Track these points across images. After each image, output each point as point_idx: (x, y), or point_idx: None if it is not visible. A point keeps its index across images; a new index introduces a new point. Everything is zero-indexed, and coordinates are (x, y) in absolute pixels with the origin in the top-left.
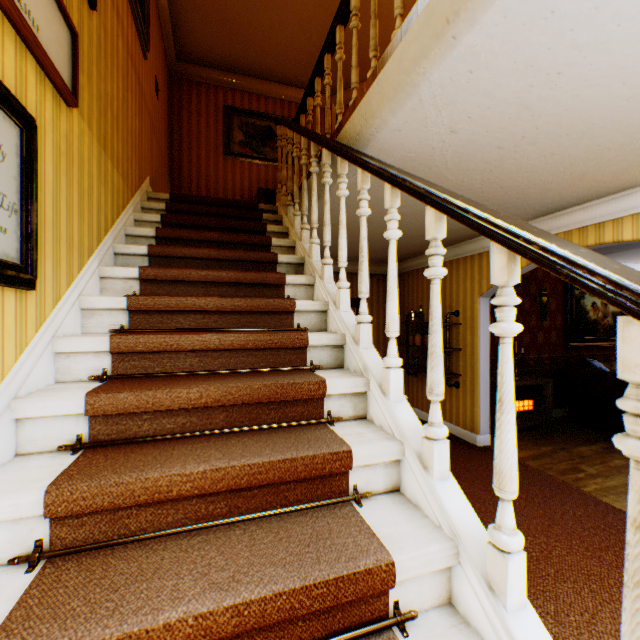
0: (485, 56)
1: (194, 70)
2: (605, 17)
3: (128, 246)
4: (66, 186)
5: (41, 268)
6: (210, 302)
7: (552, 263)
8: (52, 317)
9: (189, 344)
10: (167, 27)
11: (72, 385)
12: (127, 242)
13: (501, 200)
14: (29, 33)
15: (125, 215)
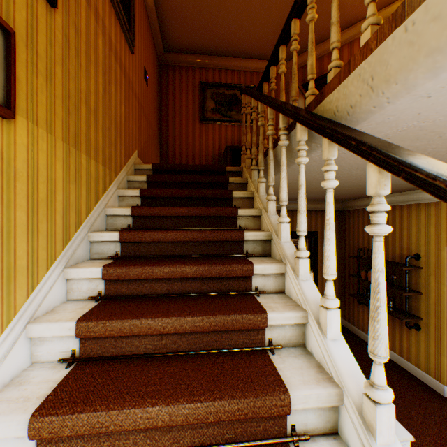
0: None
1: (177, 57)
2: None
3: (101, 234)
4: None
5: None
6: (167, 323)
7: None
8: None
9: (129, 423)
10: (155, 26)
11: None
12: (107, 221)
13: None
14: None
15: (106, 197)
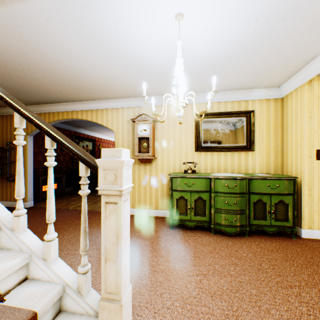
0: None
1: None
2: (43, 40)
3: None
4: None
5: None
6: None
7: (1, 98)
8: None
9: None
10: None
11: None
12: None
13: (31, 89)
14: None
15: None
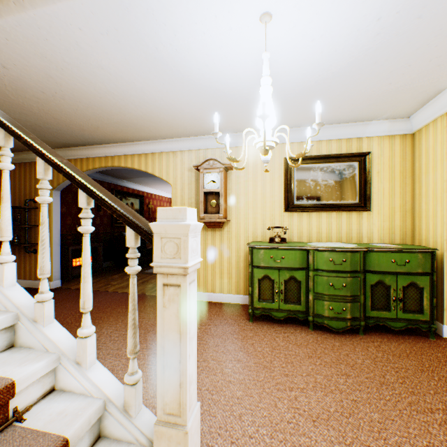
0: (15, 37)
1: None
2: (74, 57)
3: None
4: None
5: None
6: None
7: (20, 138)
8: None
9: None
10: None
11: None
12: None
13: (58, 127)
14: None
15: None
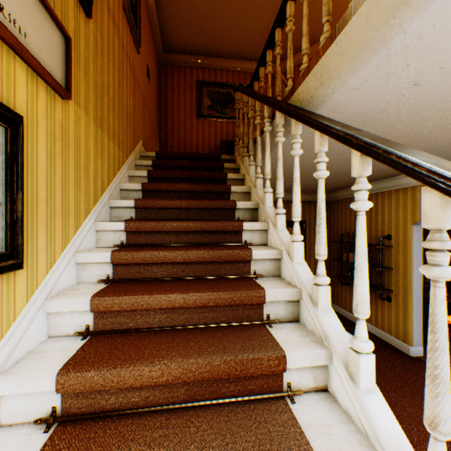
0: None
1: (175, 57)
2: None
3: (119, 201)
4: (61, 166)
5: (32, 244)
6: (178, 255)
7: None
8: (45, 282)
9: (157, 303)
10: (156, 28)
11: (58, 344)
12: (121, 195)
13: (447, 142)
14: (11, 39)
15: (120, 174)
